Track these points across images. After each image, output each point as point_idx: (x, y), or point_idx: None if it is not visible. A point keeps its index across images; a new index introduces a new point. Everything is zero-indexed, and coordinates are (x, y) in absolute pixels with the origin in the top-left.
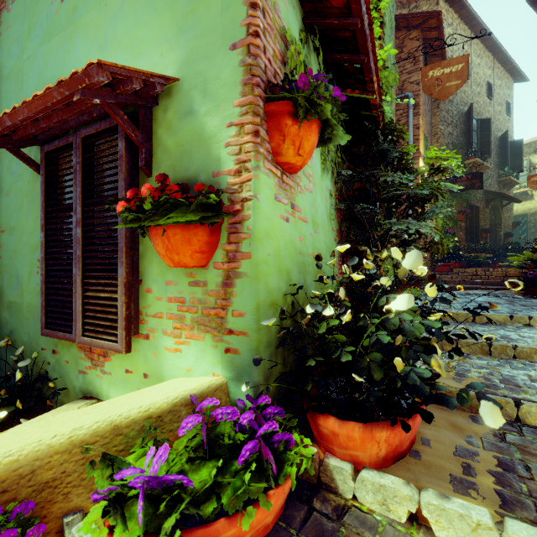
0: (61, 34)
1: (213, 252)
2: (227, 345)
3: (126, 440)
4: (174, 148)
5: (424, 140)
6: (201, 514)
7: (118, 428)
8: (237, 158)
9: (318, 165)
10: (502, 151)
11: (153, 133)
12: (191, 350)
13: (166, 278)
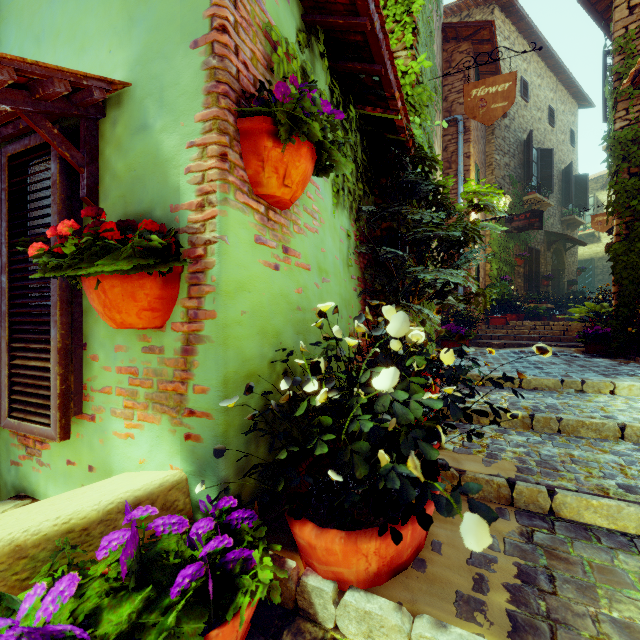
0: None
1: (170, 310)
2: (188, 429)
3: (33, 565)
4: (124, 173)
5: (475, 171)
6: None
7: (22, 549)
8: (200, 188)
9: (328, 199)
10: (565, 186)
11: (99, 153)
12: (145, 436)
13: (115, 341)
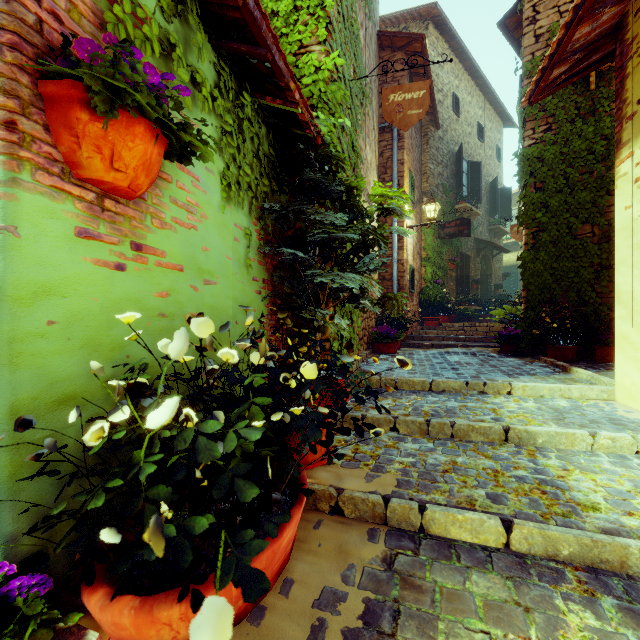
0: None
1: None
2: None
3: None
4: None
5: (410, 178)
6: None
7: None
8: None
9: (214, 192)
10: (492, 198)
11: None
12: None
13: None
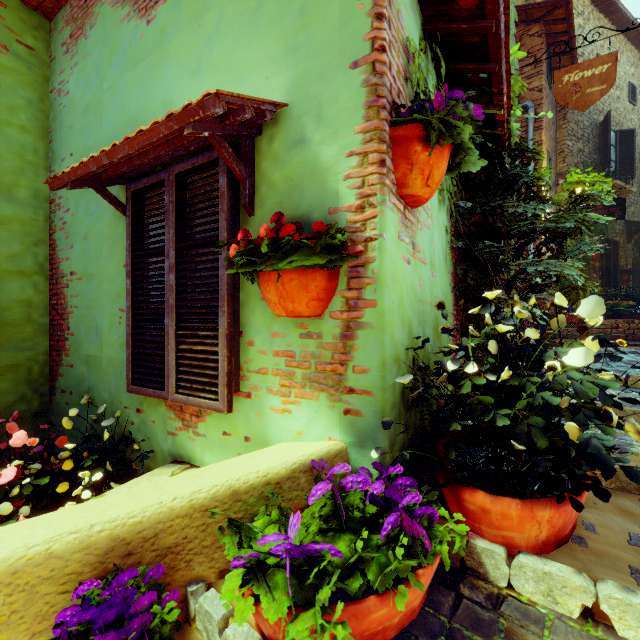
0: (147, 61)
1: (330, 300)
2: (347, 405)
3: (245, 508)
4: (281, 182)
5: (547, 160)
6: (350, 589)
7: (237, 493)
8: (360, 192)
9: (435, 196)
10: None
11: (255, 167)
12: (302, 411)
13: (272, 329)
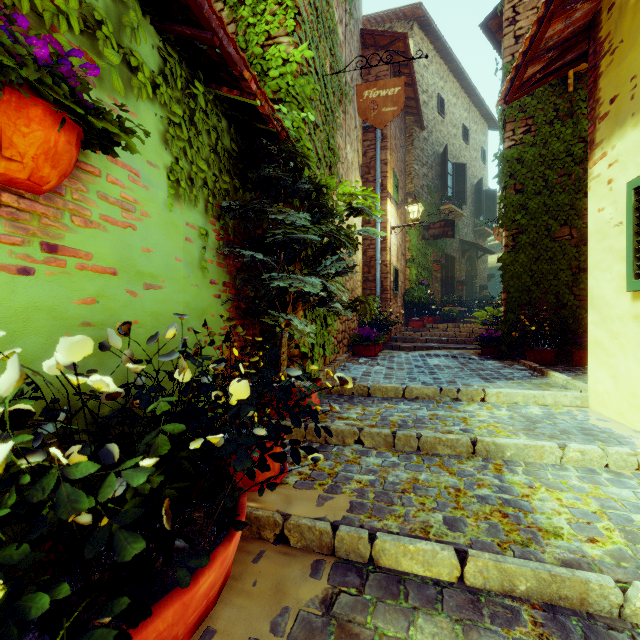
0: None
1: None
2: None
3: None
4: None
5: (393, 179)
6: None
7: None
8: None
9: (159, 188)
10: (477, 199)
11: None
12: None
13: None
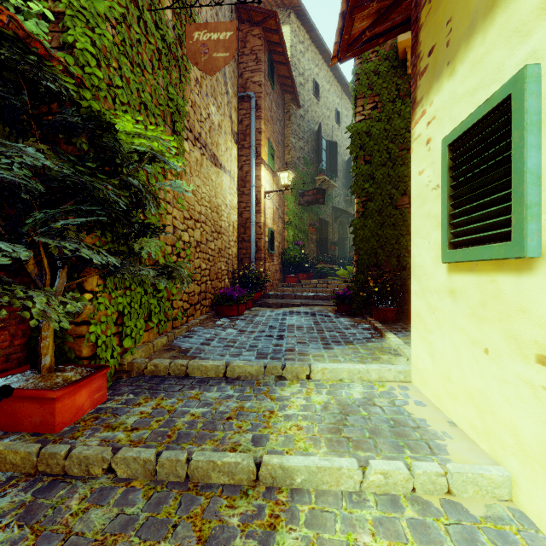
0: None
1: None
2: None
3: None
4: None
5: (268, 147)
6: None
7: None
8: None
9: None
10: (348, 173)
11: None
12: None
13: None
